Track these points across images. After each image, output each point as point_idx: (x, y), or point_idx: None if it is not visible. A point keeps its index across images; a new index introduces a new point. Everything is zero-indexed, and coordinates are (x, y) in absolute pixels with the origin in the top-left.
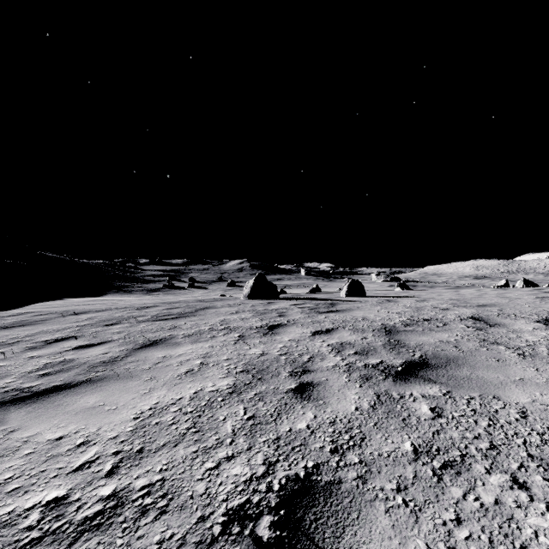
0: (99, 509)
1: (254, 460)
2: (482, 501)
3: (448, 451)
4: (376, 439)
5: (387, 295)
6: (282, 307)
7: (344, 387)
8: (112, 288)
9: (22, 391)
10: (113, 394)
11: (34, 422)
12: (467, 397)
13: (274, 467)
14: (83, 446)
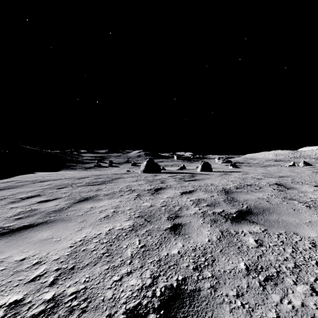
0: (42, 309)
1: (144, 274)
2: (293, 304)
3: (268, 269)
4: (221, 261)
5: (224, 170)
6: (163, 177)
7: (201, 226)
8: (64, 167)
9: (4, 229)
10: (59, 230)
11: (8, 249)
12: (277, 233)
13: (157, 280)
14: (37, 265)
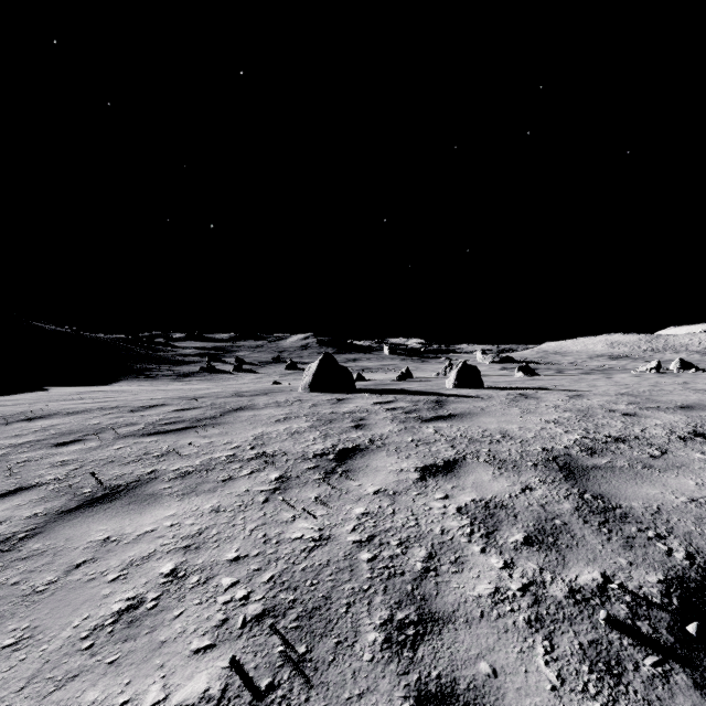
0: None
1: None
2: None
3: None
4: None
5: (513, 385)
6: (360, 408)
7: None
8: (130, 372)
9: None
10: None
11: None
12: None
13: None
14: None
